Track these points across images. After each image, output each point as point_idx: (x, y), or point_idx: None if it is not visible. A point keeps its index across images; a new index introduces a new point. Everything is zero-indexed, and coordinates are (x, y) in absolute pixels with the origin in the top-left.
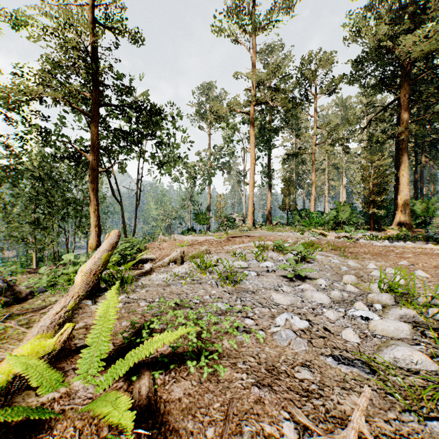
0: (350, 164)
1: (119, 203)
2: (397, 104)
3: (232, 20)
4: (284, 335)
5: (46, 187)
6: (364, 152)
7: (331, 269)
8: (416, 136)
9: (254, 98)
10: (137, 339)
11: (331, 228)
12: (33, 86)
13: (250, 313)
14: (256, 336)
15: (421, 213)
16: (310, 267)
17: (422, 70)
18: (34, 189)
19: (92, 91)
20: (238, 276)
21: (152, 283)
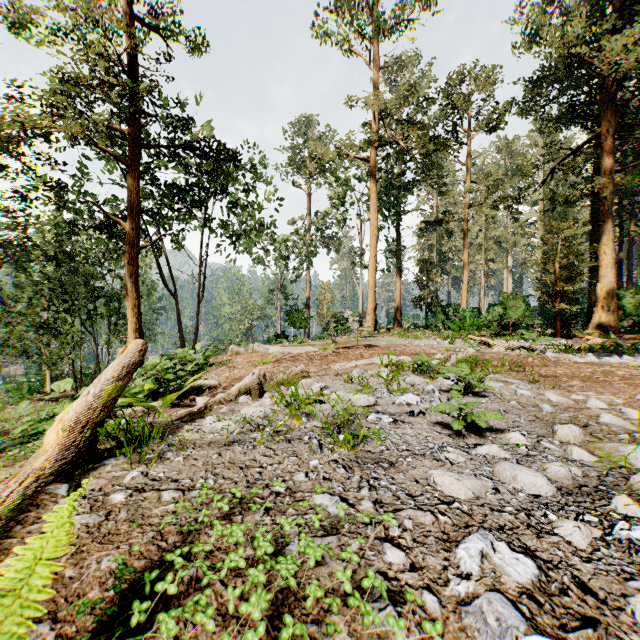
0: (520, 238)
1: (173, 295)
2: (594, 145)
3: (343, 18)
4: (492, 616)
5: (61, 271)
6: (544, 218)
7: (524, 410)
8: (621, 193)
9: (376, 136)
10: (111, 639)
11: (494, 334)
12: (37, 115)
13: (392, 526)
14: (425, 628)
15: (633, 311)
16: (484, 404)
17: (633, 93)
18: (45, 275)
19: (129, 124)
20: (359, 423)
21: (201, 439)
